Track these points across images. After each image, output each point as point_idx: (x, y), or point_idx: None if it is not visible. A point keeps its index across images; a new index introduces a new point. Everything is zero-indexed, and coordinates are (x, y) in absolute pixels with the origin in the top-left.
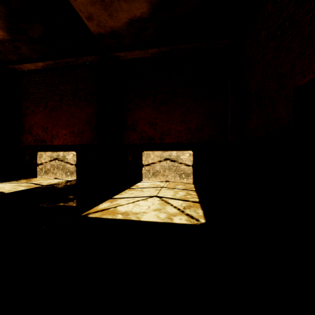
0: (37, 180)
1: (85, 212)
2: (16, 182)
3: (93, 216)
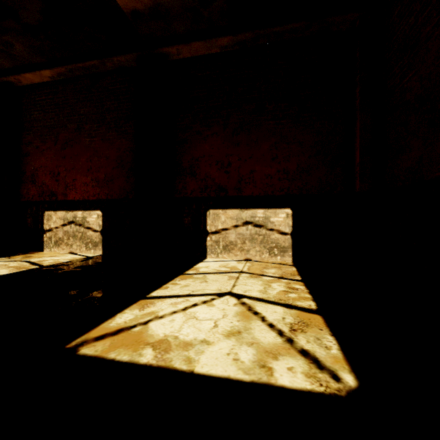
0: (39, 257)
1: (77, 339)
2: (5, 259)
3: (89, 354)
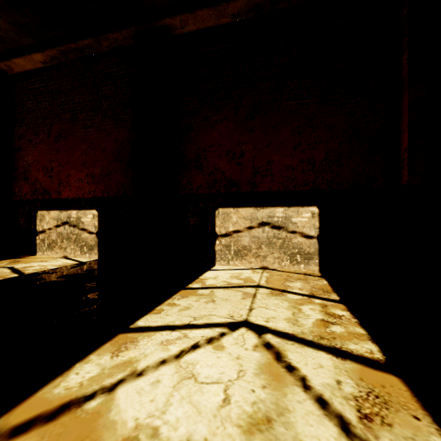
0: (28, 262)
1: None
2: None
3: None
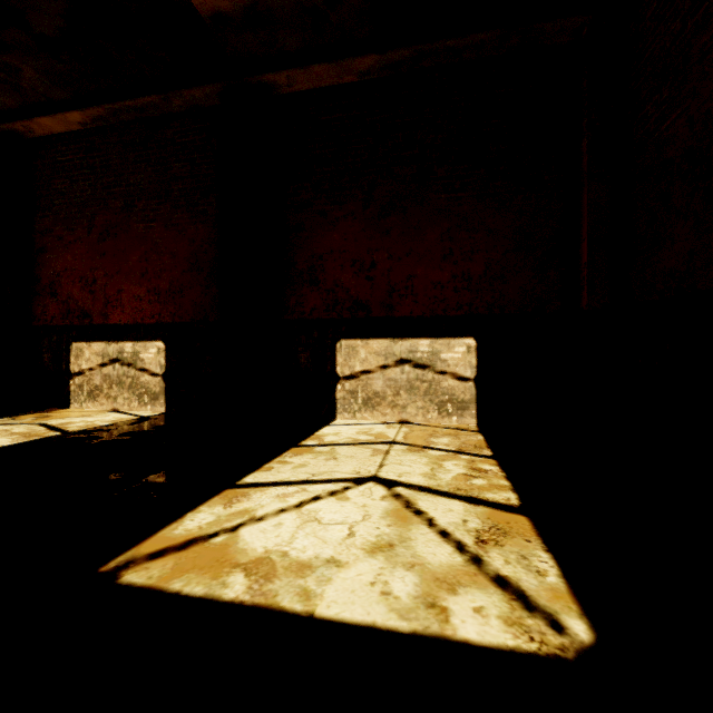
0: (63, 417)
1: (118, 557)
2: (7, 421)
3: (137, 582)
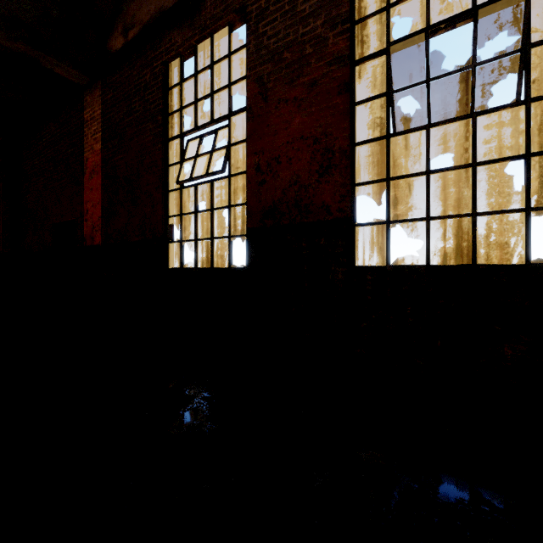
0: None
1: None
2: None
3: None
